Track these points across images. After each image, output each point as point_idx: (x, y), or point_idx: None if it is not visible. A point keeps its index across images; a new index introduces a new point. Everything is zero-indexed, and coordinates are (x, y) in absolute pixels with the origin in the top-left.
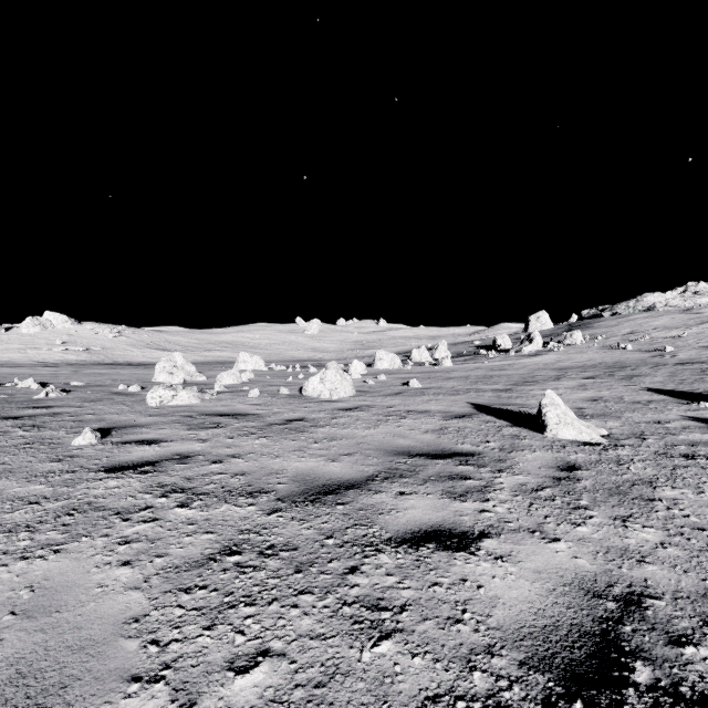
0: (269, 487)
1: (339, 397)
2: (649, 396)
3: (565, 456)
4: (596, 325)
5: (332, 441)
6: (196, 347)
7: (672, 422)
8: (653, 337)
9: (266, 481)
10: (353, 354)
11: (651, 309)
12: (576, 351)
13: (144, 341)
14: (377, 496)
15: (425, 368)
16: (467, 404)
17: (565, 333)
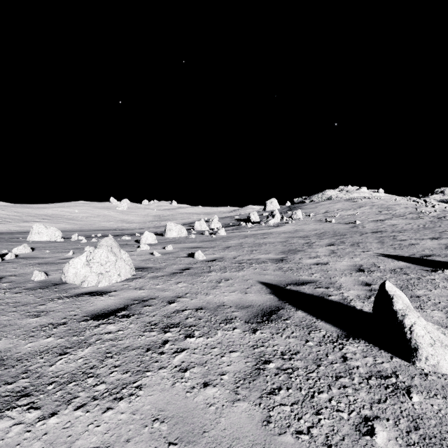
0: None
1: (109, 283)
2: (394, 263)
3: None
4: (304, 207)
5: None
6: (14, 219)
7: None
8: (340, 215)
9: None
10: (152, 224)
11: (330, 199)
12: (302, 223)
13: None
14: None
15: (206, 237)
16: (260, 285)
17: (289, 212)
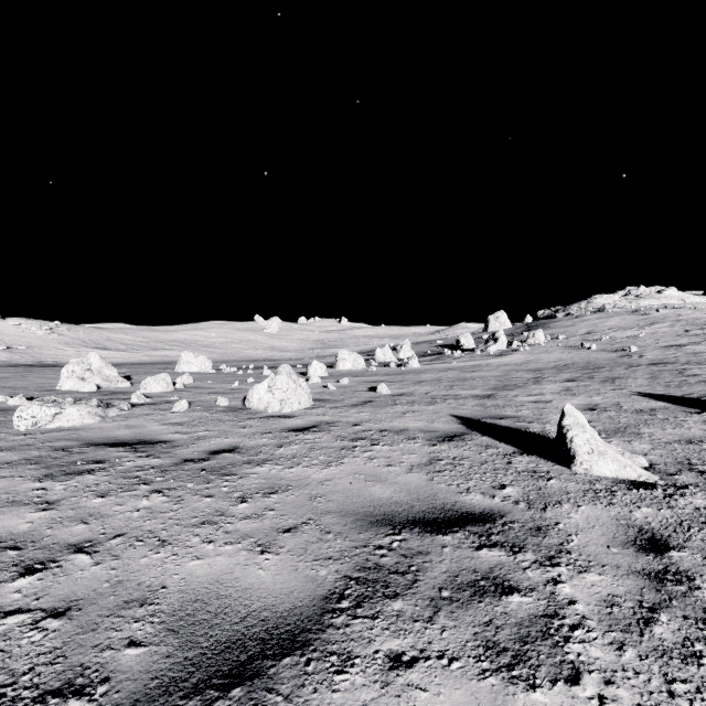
0: (100, 662)
1: (291, 410)
2: (648, 403)
3: (627, 514)
4: (553, 325)
5: (270, 496)
6: (142, 346)
7: (705, 440)
8: (611, 337)
9: (103, 637)
10: (314, 353)
11: (601, 310)
12: (542, 350)
13: (80, 339)
14: (344, 679)
15: (391, 370)
16: (451, 417)
17: (525, 333)
